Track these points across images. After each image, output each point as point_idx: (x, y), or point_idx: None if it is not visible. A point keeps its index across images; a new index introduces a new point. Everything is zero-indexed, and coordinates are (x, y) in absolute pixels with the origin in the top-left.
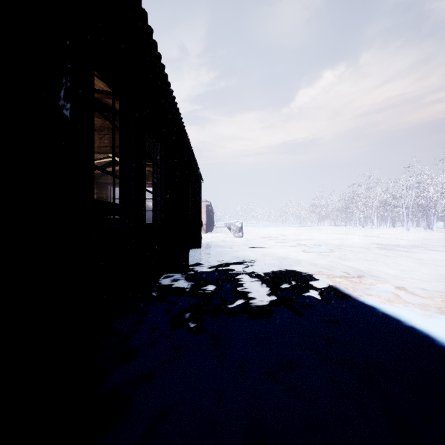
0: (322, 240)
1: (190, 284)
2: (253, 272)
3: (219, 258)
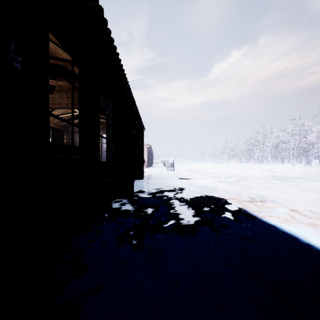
0: (232, 173)
1: (134, 207)
2: (182, 198)
3: (156, 186)
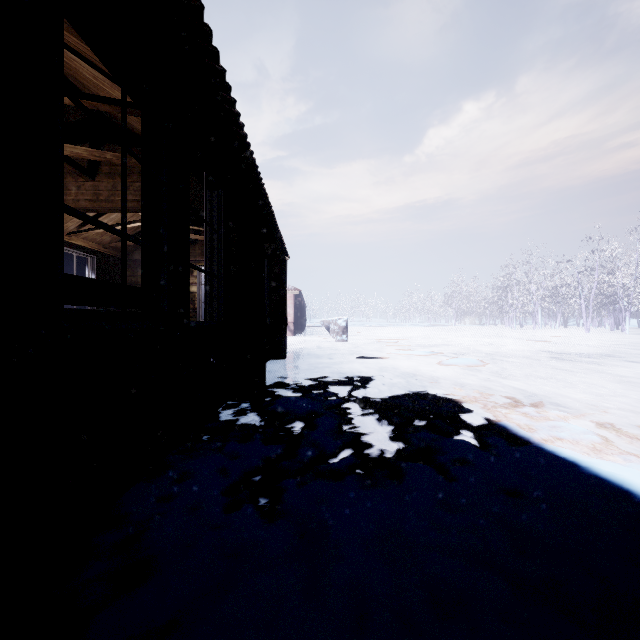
0: (466, 346)
1: (265, 420)
2: (366, 399)
3: (313, 374)
